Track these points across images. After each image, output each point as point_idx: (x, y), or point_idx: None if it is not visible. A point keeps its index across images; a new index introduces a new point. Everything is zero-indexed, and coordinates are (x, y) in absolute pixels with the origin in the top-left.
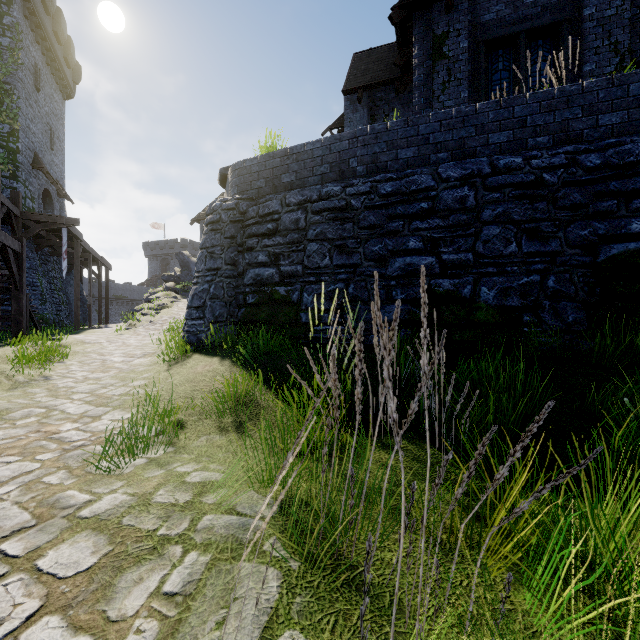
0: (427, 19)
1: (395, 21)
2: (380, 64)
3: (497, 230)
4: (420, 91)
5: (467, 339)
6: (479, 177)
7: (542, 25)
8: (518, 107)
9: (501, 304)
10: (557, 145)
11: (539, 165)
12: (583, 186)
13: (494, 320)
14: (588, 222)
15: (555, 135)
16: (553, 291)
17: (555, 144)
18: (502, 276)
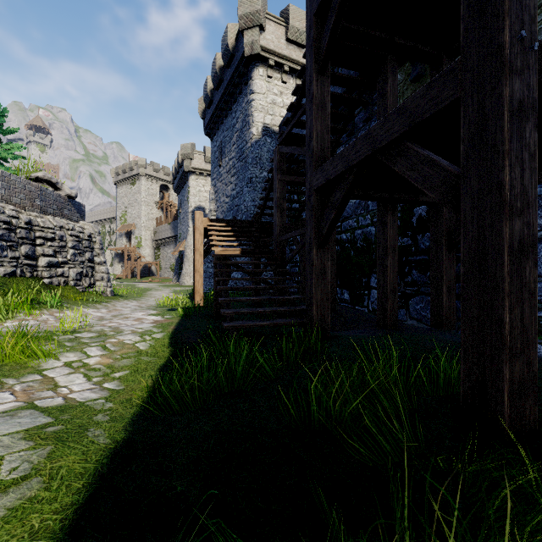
0: None
1: None
2: None
3: None
4: None
5: None
6: None
7: None
8: None
9: None
10: None
11: None
12: None
13: None
14: None
15: None
16: None
17: None
18: None
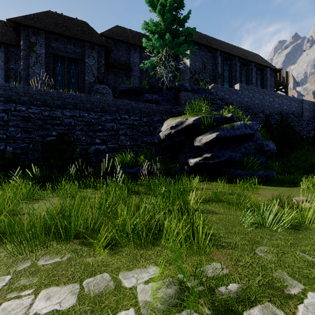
0: (27, 32)
1: (8, 26)
2: (14, 34)
3: (14, 129)
4: (24, 61)
5: (2, 163)
6: (10, 111)
7: (73, 57)
8: (31, 91)
9: (14, 152)
10: (43, 106)
11: (30, 111)
12: (43, 120)
13: (11, 157)
14: (43, 130)
15: (42, 102)
16: (32, 149)
17: (42, 105)
18: (16, 143)
